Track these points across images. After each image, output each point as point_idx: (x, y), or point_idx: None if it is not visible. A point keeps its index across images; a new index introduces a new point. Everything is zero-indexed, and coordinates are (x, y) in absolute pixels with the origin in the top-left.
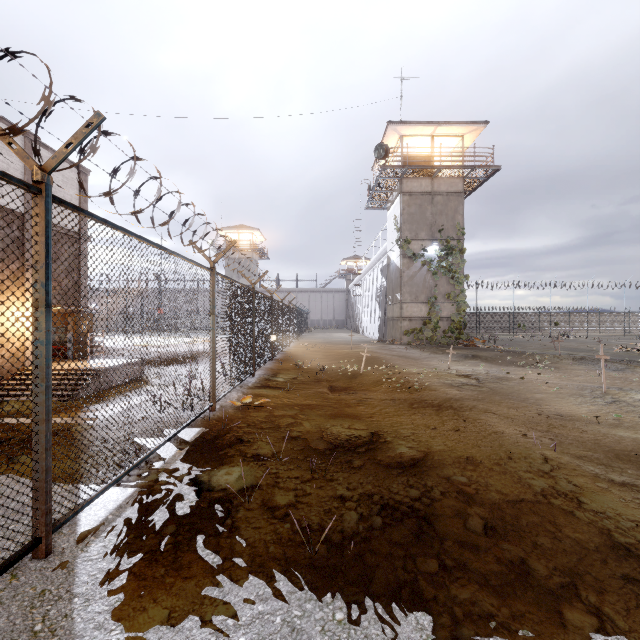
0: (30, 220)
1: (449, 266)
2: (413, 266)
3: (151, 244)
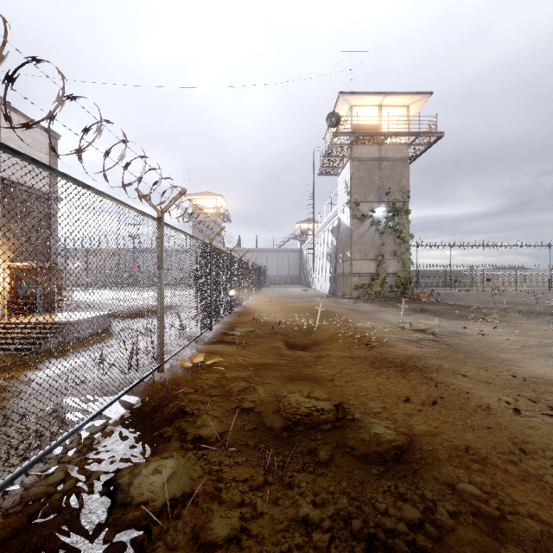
0: None
1: (395, 226)
2: (362, 226)
3: (63, 177)
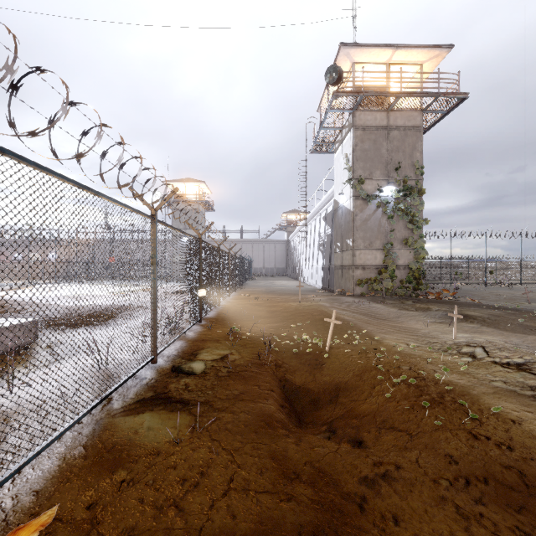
0: None
1: (407, 208)
2: (367, 208)
3: None
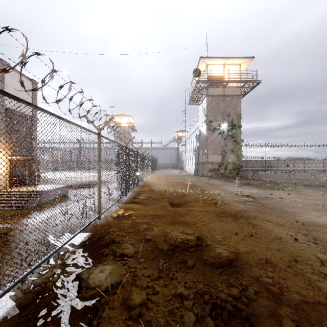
0: (3, 108)
1: (233, 135)
2: (213, 135)
3: (51, 114)
